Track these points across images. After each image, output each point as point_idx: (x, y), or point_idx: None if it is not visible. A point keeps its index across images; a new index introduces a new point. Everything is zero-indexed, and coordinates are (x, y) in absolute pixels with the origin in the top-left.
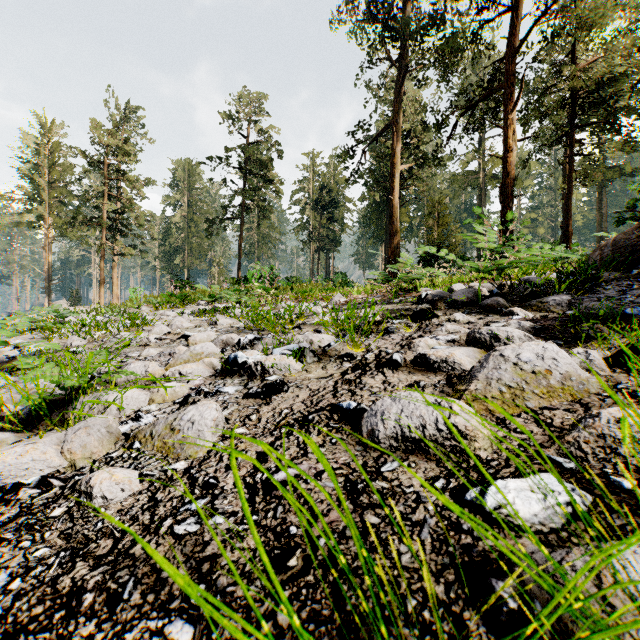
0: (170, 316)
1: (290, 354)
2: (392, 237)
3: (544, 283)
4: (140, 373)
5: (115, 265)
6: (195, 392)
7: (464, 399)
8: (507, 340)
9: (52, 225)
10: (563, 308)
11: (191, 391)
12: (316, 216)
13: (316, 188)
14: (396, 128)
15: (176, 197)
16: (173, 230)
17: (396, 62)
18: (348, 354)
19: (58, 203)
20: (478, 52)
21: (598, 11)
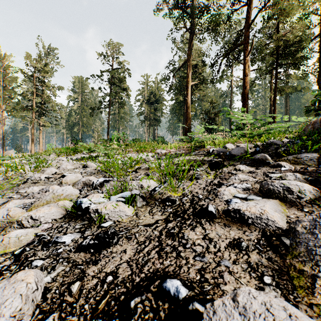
0: (64, 160)
1: (124, 201)
2: (187, 119)
3: (283, 144)
4: (2, 216)
5: (41, 131)
6: (37, 240)
7: (320, 294)
8: (299, 193)
9: (5, 109)
10: (314, 162)
11: (35, 238)
12: (148, 108)
13: (148, 93)
14: (189, 63)
15: (74, 96)
16: (73, 113)
17: (189, 29)
18: (169, 199)
19: (8, 98)
20: (230, 25)
21: (290, 7)
